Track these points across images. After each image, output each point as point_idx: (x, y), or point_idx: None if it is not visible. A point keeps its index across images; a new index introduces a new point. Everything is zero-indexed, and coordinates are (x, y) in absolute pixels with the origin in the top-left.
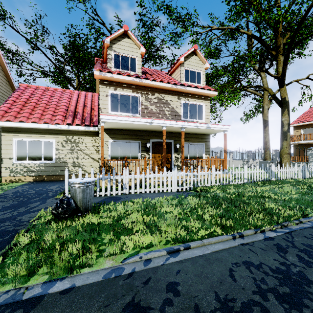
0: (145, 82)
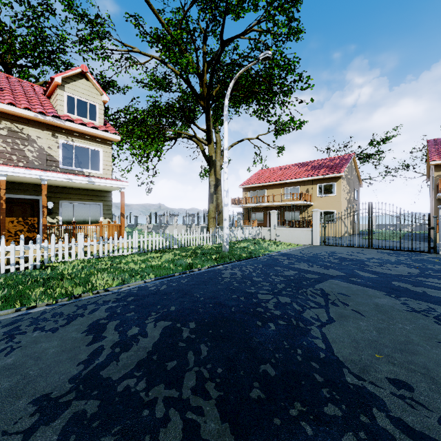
0: None
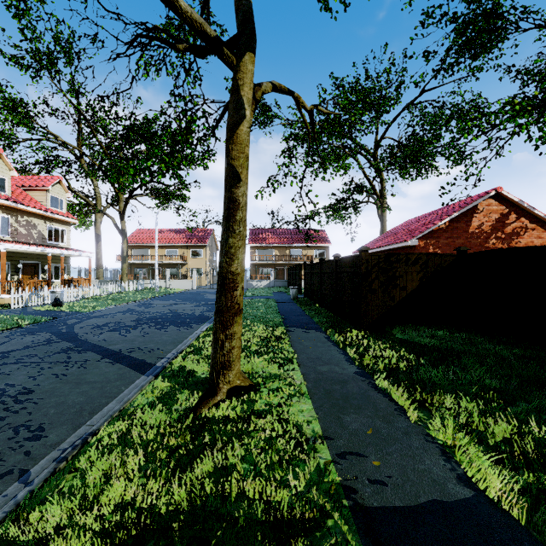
0: (20, 207)
